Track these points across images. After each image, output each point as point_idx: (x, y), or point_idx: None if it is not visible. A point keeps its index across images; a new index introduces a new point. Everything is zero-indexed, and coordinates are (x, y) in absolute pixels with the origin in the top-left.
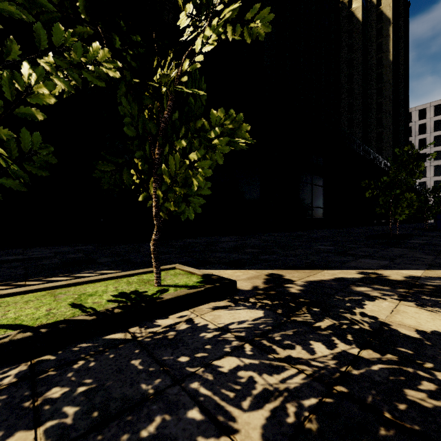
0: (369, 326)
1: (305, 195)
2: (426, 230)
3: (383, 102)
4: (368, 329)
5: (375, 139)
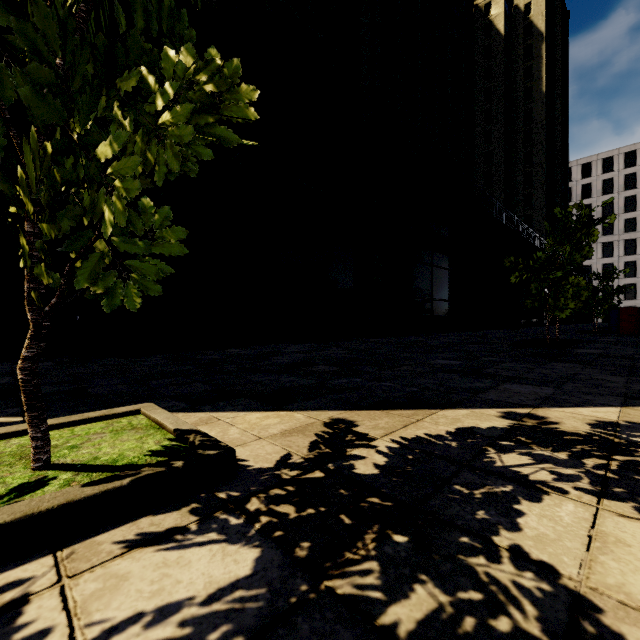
0: (541, 622)
1: (422, 281)
2: (596, 333)
3: (533, 151)
4: (540, 639)
5: (522, 204)
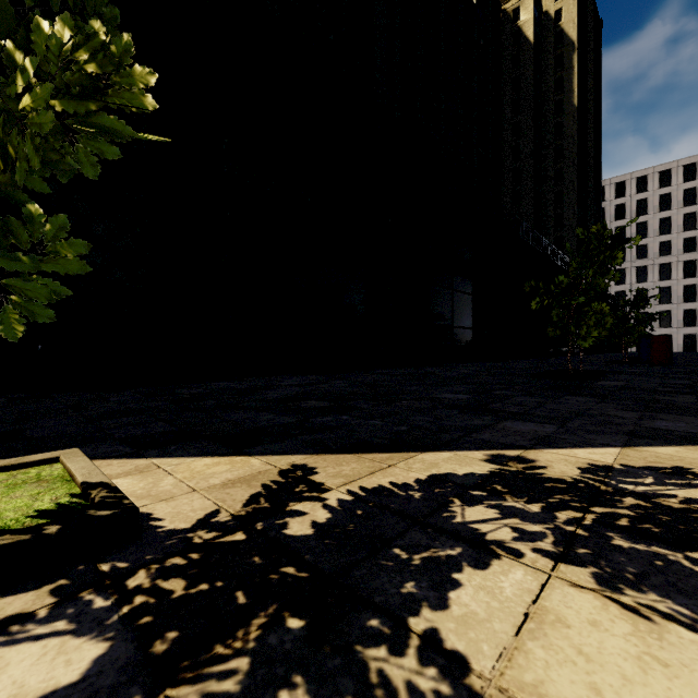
0: None
1: (442, 307)
2: (626, 364)
3: (564, 168)
4: None
5: (552, 225)
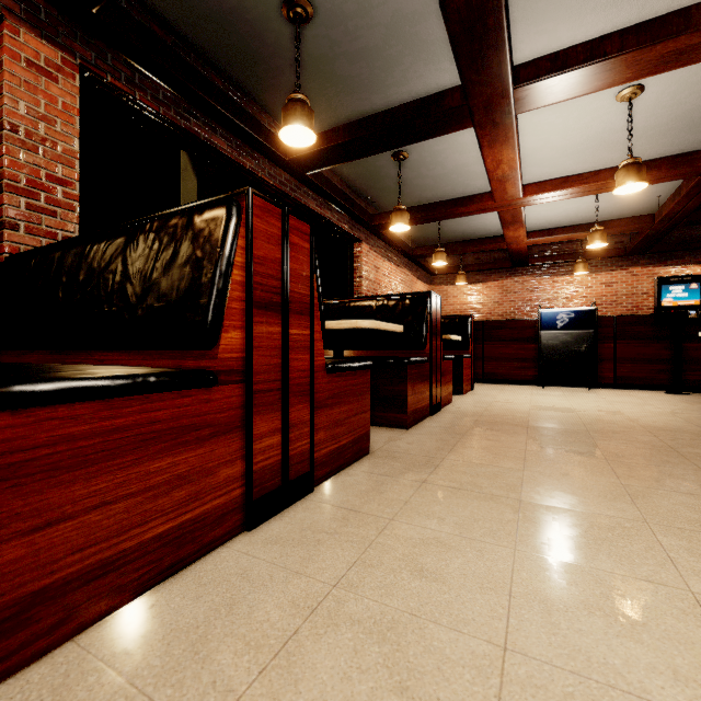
0: None
1: None
2: None
3: None
4: None
5: None
